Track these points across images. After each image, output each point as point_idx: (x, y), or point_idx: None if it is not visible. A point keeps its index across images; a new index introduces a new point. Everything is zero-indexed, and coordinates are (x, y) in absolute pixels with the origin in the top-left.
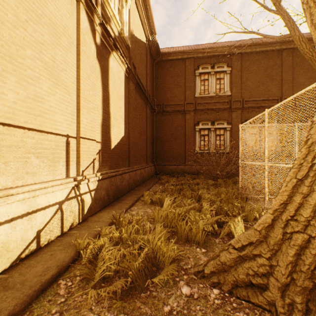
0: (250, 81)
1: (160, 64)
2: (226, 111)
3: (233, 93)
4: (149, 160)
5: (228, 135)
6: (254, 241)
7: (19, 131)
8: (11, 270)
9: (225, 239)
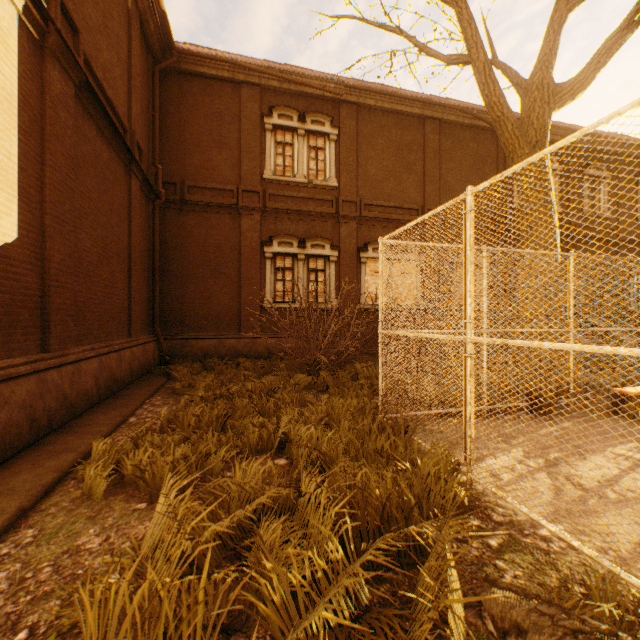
0: (373, 166)
1: (175, 79)
2: (329, 221)
3: (343, 183)
4: (139, 326)
5: (333, 272)
6: None
7: None
8: None
9: None
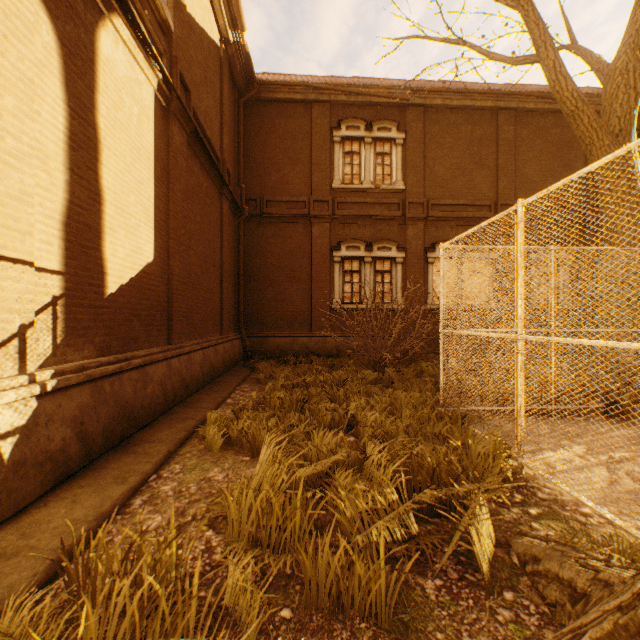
0: (440, 165)
1: (256, 107)
2: (395, 224)
3: (410, 186)
4: (228, 325)
5: (399, 273)
6: None
7: None
8: None
9: (453, 577)
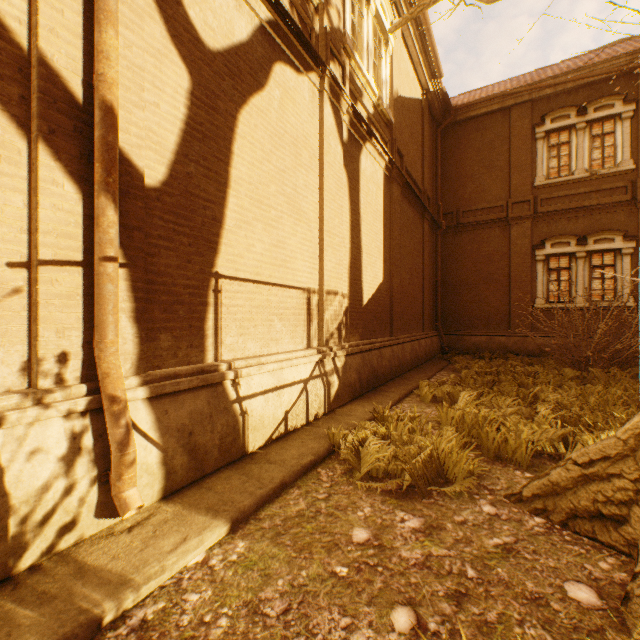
0: None
1: (451, 130)
2: (620, 210)
3: None
4: (427, 324)
5: (626, 266)
6: (612, 454)
7: (265, 288)
8: (267, 448)
9: None
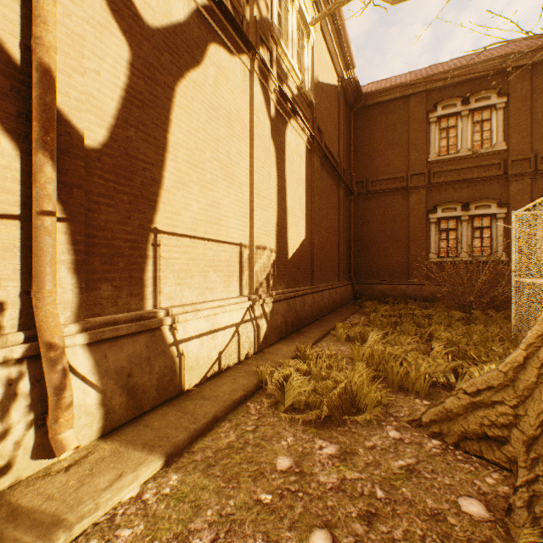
0: None
1: (362, 113)
2: (495, 182)
3: (512, 144)
4: (342, 275)
5: (500, 228)
6: (495, 385)
7: (201, 242)
8: (202, 385)
9: None
